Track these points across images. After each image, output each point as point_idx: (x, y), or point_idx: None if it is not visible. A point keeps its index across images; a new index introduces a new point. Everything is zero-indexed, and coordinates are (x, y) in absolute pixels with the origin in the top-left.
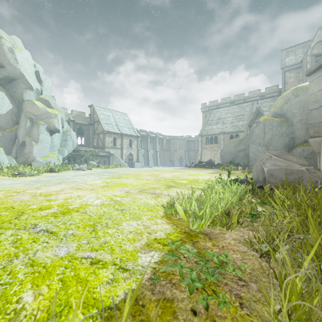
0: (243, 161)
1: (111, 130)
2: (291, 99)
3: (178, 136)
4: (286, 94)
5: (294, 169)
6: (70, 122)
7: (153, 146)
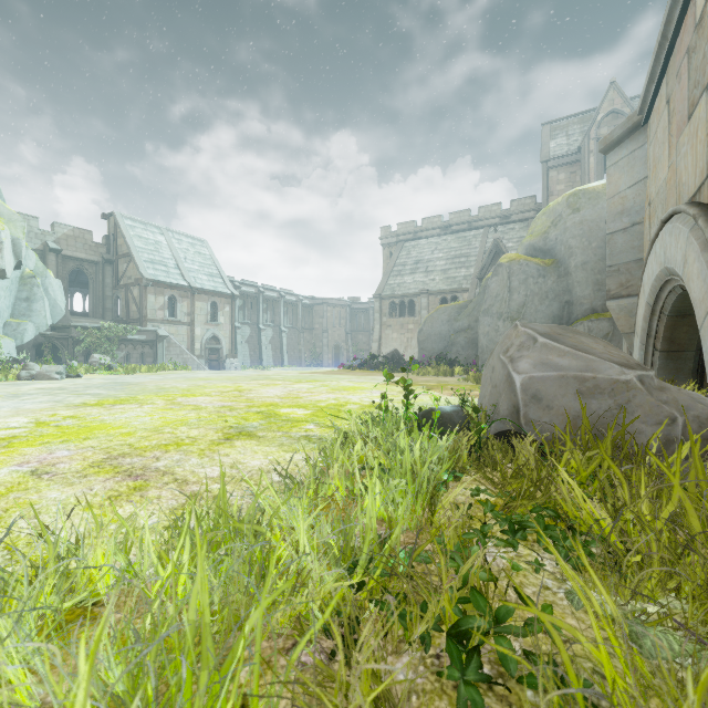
0: (466, 355)
1: (164, 277)
2: (564, 216)
3: (332, 299)
4: (554, 206)
5: (604, 380)
6: (48, 254)
7: (273, 319)
